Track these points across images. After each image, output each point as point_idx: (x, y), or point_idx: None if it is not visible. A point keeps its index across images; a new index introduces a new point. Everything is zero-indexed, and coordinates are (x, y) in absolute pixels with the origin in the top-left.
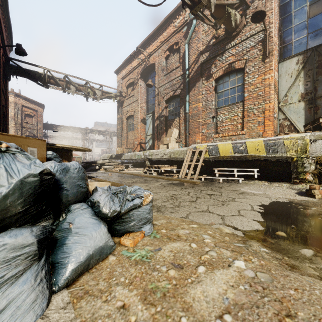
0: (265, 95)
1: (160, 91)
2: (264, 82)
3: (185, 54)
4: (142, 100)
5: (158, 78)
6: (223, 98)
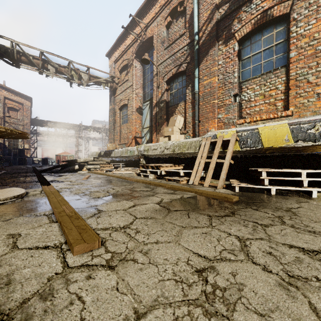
0: None
1: (160, 70)
2: None
3: (194, 12)
4: (138, 85)
5: (157, 54)
6: (251, 67)
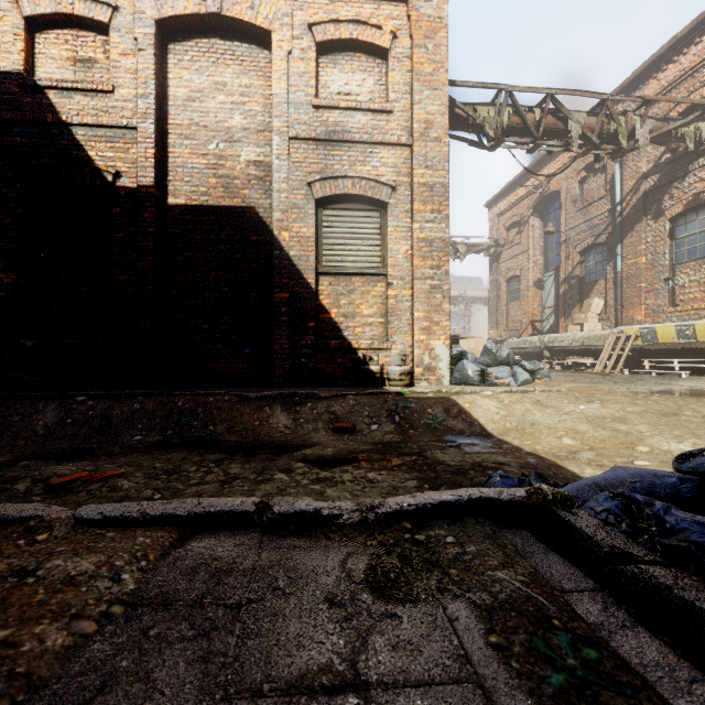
0: None
1: (570, 236)
2: None
3: (615, 179)
4: (536, 250)
5: (565, 215)
6: (686, 249)
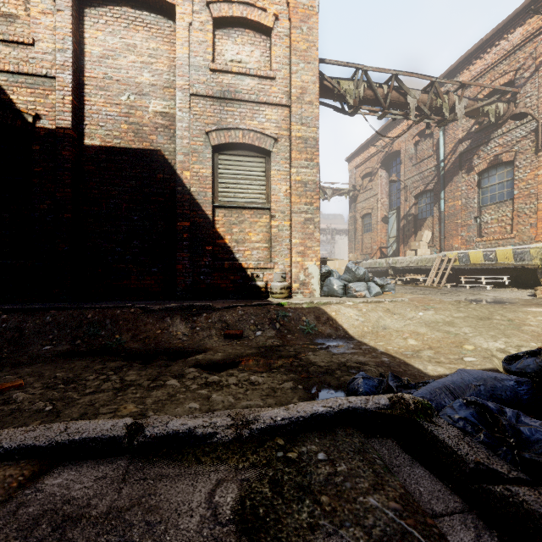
0: (537, 194)
1: (407, 184)
2: (537, 179)
3: (439, 143)
4: (383, 194)
5: (404, 168)
6: (489, 195)
